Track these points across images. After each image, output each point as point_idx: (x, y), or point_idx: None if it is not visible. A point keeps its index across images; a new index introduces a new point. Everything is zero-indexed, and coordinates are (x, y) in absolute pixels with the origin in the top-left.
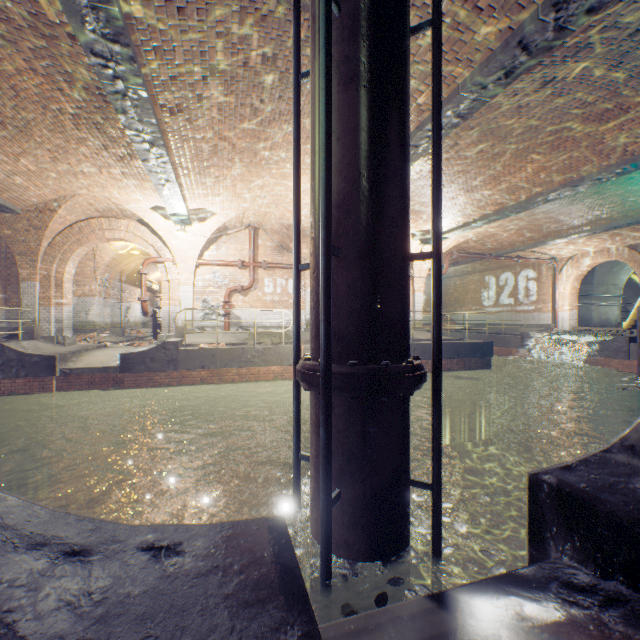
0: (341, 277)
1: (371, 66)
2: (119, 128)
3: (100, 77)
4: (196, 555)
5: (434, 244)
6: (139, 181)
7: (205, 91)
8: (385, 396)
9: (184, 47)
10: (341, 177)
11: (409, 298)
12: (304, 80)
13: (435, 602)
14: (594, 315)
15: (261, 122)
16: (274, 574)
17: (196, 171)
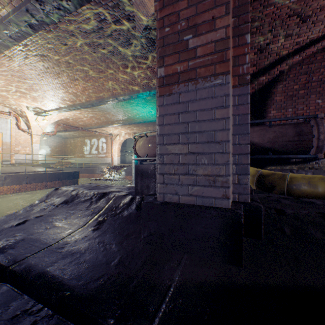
0: None
1: None
2: None
3: None
4: None
5: None
6: None
7: None
8: None
9: None
10: None
11: None
12: None
13: None
14: (127, 159)
15: None
16: None
17: None
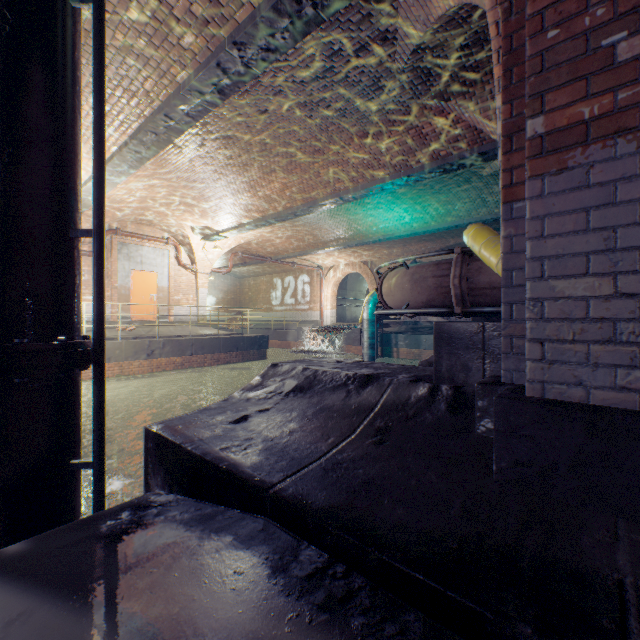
0: None
1: (2, 11)
2: None
3: None
4: None
5: (95, 222)
6: None
7: None
8: (17, 376)
9: None
10: None
11: (70, 275)
12: None
13: None
14: (348, 314)
15: None
16: None
17: None
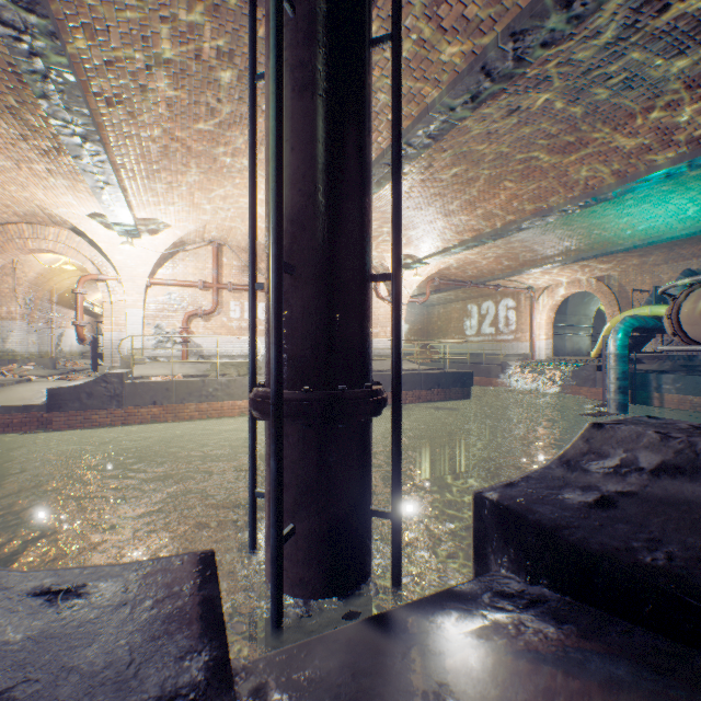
0: (296, 297)
1: (328, 75)
2: (41, 116)
3: (12, 51)
4: (102, 596)
5: (393, 265)
6: (71, 181)
7: (150, 82)
8: (341, 423)
9: (121, 28)
10: (296, 190)
11: (369, 321)
12: (261, 82)
13: (373, 623)
14: (568, 345)
15: (220, 124)
16: (191, 606)
17: (143, 174)
